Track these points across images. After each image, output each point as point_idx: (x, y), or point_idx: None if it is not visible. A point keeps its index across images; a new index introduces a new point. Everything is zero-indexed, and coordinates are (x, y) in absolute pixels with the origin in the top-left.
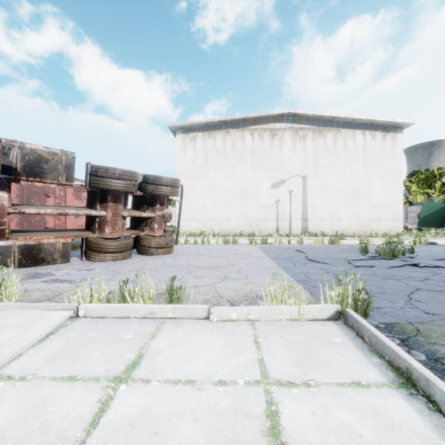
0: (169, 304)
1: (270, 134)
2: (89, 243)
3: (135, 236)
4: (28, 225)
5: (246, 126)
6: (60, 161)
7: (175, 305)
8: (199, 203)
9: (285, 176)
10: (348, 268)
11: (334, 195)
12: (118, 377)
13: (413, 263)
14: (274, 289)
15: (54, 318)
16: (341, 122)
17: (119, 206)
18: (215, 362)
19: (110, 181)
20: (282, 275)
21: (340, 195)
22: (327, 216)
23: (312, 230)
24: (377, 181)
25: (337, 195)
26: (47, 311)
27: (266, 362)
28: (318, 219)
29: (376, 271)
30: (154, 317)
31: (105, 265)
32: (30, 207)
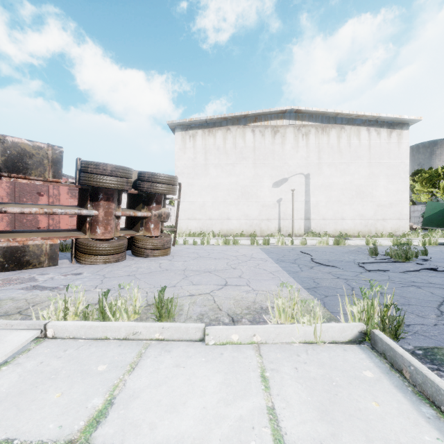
0: (156, 323)
1: (272, 131)
2: (79, 244)
3: (129, 236)
4: (20, 225)
5: (247, 123)
6: (46, 156)
7: (163, 324)
8: (198, 202)
9: (287, 175)
10: (360, 273)
11: (338, 193)
12: (72, 442)
13: (431, 267)
14: (283, 302)
15: (13, 342)
16: (345, 118)
17: (112, 204)
18: (210, 413)
19: (101, 178)
20: (292, 286)
21: (344, 194)
22: (330, 216)
23: (315, 230)
24: (383, 180)
25: (341, 193)
26: (8, 330)
27: (279, 414)
28: (322, 218)
29: (392, 276)
30: (137, 338)
31: (95, 268)
32: (13, 206)
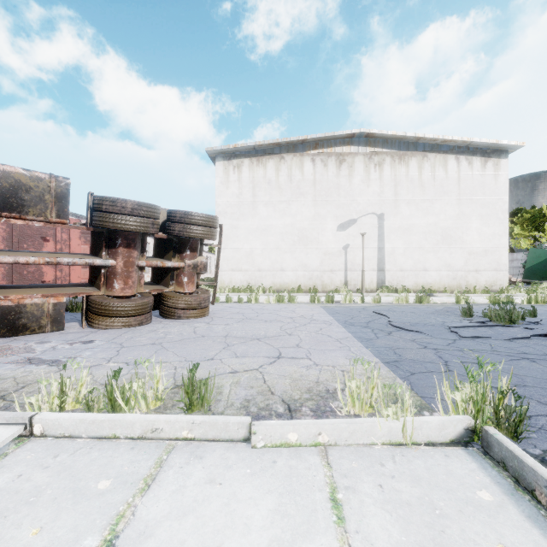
0: (183, 415)
1: (337, 160)
2: (91, 303)
3: (156, 293)
4: (19, 278)
5: (305, 150)
6: (47, 190)
7: (194, 417)
8: (245, 249)
9: (356, 215)
10: (453, 340)
11: (419, 238)
12: None
13: (545, 333)
14: (358, 385)
15: None
16: (428, 144)
17: (134, 252)
18: None
19: (119, 218)
20: (370, 363)
21: (427, 239)
22: (410, 266)
23: (391, 284)
24: (475, 221)
25: (423, 238)
26: None
27: None
28: (399, 269)
29: (495, 345)
30: (157, 437)
31: (111, 334)
32: (5, 254)
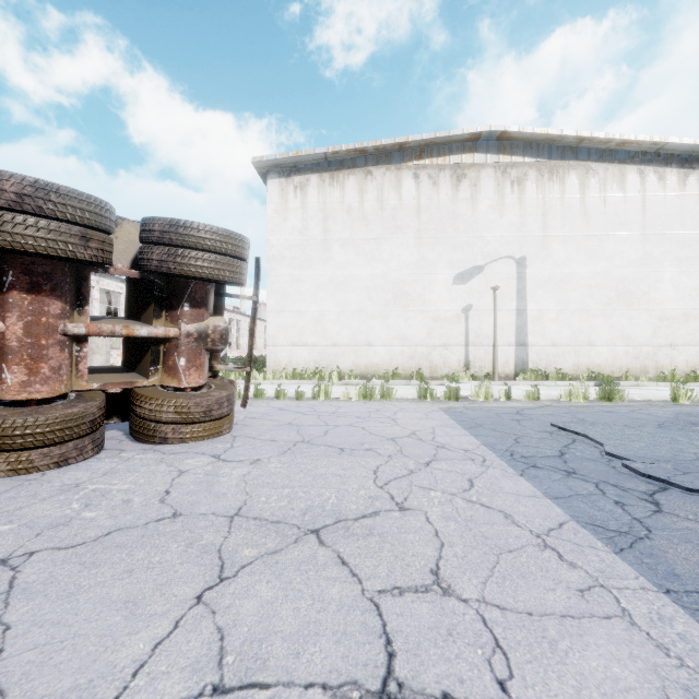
0: None
1: (453, 176)
2: None
3: (120, 389)
4: None
5: (405, 160)
6: None
7: None
8: (312, 312)
9: (482, 260)
10: None
11: (582, 295)
12: None
13: None
14: None
15: None
16: (594, 149)
17: (52, 303)
18: None
19: None
20: None
21: (593, 296)
22: (566, 338)
23: (537, 366)
24: (670, 268)
25: (587, 295)
26: None
27: None
28: (549, 344)
29: None
30: None
31: None
32: None
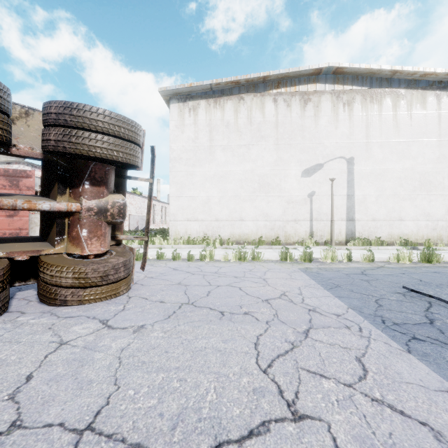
0: None
1: (301, 100)
2: None
3: (26, 256)
4: None
5: (267, 89)
6: None
7: None
8: (201, 197)
9: (322, 159)
10: None
11: (394, 184)
12: None
13: None
14: None
15: None
16: (403, 79)
17: None
18: None
19: None
20: None
21: (402, 185)
22: (383, 215)
23: (361, 235)
24: None
25: (398, 184)
26: None
27: None
28: (371, 219)
29: None
30: None
31: None
32: None
